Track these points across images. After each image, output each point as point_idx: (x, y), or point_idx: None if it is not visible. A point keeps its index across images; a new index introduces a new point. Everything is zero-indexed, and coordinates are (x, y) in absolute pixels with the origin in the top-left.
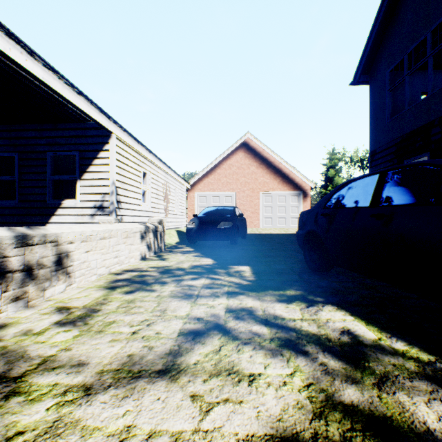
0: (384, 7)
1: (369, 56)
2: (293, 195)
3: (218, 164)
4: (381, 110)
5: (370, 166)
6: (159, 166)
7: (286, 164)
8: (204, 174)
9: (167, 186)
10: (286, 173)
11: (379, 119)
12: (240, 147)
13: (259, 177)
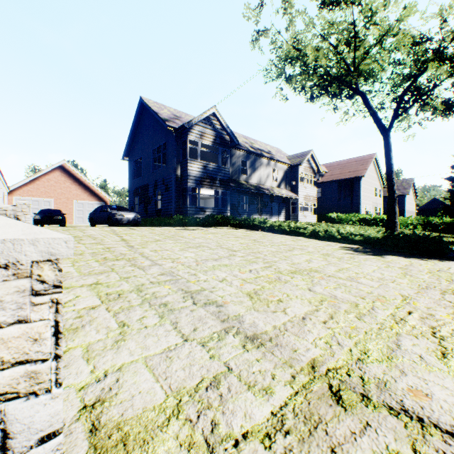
0: (129, 140)
1: (127, 152)
2: (98, 204)
3: (38, 177)
4: (131, 175)
5: (129, 196)
6: (4, 183)
7: (93, 185)
8: (24, 183)
9: (4, 194)
10: (94, 190)
11: (131, 179)
12: (58, 168)
13: (73, 190)
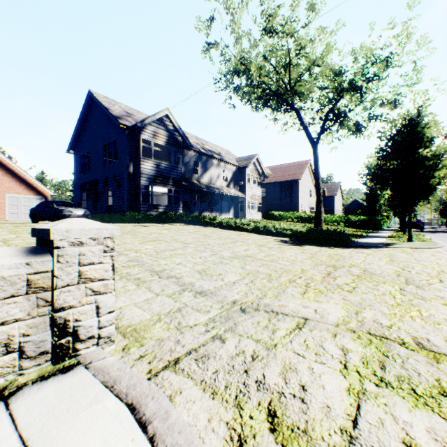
0: (76, 133)
1: (73, 145)
2: (37, 198)
3: None
4: (78, 169)
5: (75, 191)
6: None
7: (31, 177)
8: None
9: None
10: (31, 183)
11: (77, 173)
12: None
13: (6, 183)
